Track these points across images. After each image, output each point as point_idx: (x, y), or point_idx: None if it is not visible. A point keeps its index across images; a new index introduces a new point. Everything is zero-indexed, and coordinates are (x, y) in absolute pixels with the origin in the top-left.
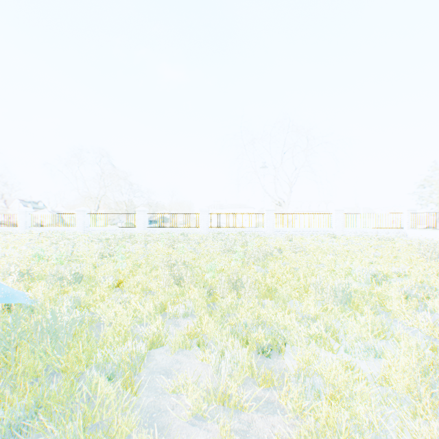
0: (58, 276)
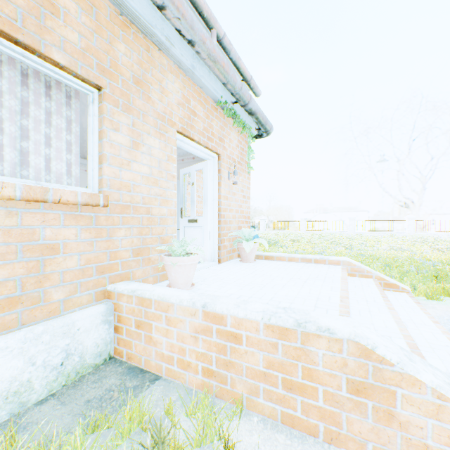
0: None
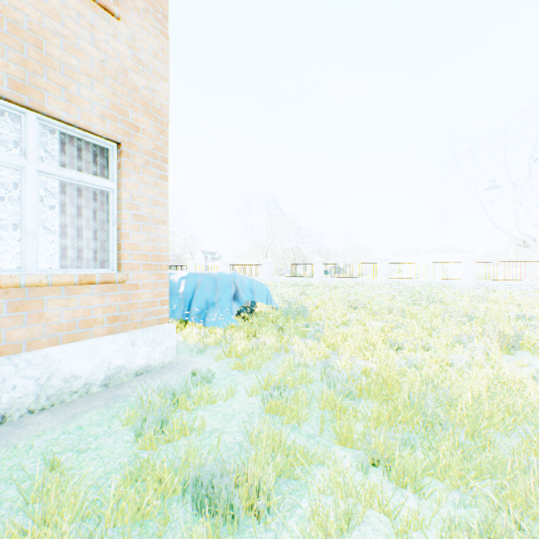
0: (285, 301)
